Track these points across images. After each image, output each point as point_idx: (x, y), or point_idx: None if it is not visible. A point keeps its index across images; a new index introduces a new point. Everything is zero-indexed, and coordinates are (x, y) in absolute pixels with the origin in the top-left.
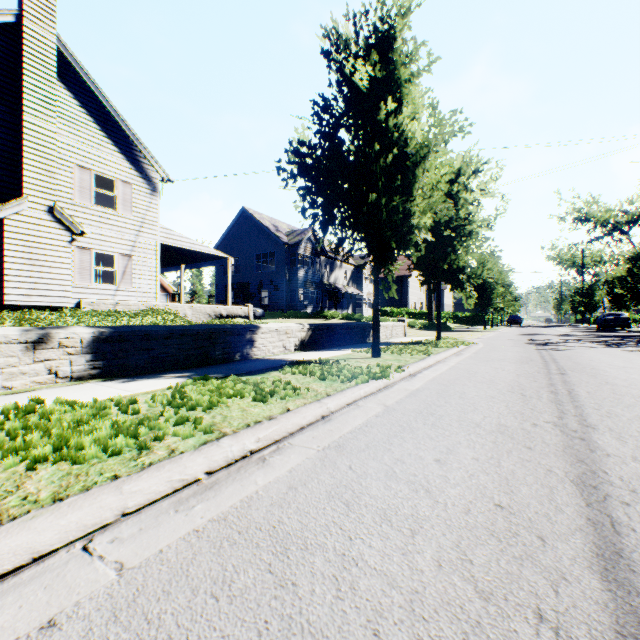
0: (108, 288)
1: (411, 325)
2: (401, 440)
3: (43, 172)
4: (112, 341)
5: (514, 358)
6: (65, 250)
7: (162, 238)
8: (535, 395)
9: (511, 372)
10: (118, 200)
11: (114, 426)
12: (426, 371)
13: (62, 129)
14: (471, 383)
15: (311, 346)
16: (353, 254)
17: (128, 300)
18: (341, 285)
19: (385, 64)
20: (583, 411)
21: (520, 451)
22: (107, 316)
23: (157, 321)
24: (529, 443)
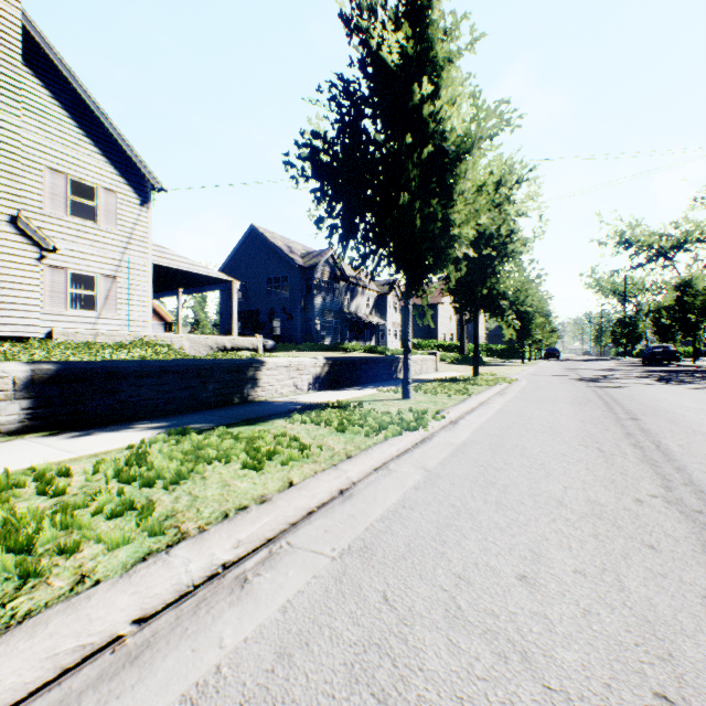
0: (87, 315)
1: (442, 359)
2: (458, 534)
3: (3, 174)
4: (61, 381)
5: (568, 398)
6: (32, 269)
7: (154, 257)
8: (616, 451)
9: (572, 417)
10: (99, 211)
11: (5, 524)
12: (469, 416)
13: (29, 123)
14: (529, 433)
15: (328, 384)
16: (379, 273)
17: (112, 329)
18: (363, 314)
19: (418, 40)
20: (691, 476)
21: (642, 554)
22: (85, 348)
23: (147, 354)
24: (647, 537)
